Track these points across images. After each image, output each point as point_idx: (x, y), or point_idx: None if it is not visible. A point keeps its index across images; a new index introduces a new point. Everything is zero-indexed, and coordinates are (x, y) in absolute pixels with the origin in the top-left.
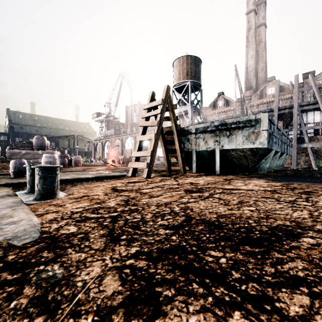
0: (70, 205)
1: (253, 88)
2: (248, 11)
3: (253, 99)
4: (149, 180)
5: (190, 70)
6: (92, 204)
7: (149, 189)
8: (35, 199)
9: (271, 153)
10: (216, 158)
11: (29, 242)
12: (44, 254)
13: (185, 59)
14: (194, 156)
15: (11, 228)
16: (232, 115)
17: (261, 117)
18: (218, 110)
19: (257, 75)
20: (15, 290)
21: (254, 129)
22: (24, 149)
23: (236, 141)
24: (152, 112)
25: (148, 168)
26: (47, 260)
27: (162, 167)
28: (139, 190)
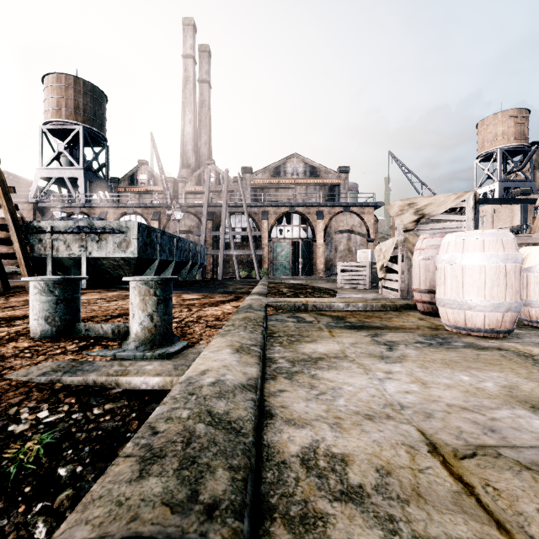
0: None
1: (191, 167)
2: (185, 53)
3: (190, 183)
4: None
5: (84, 106)
6: None
7: None
8: None
9: (156, 262)
10: (82, 268)
11: None
12: None
13: (72, 82)
14: (51, 264)
15: None
16: (153, 203)
17: (131, 225)
18: (138, 188)
19: (197, 150)
20: None
21: (126, 236)
22: None
23: (107, 248)
24: None
25: None
26: None
27: None
28: None
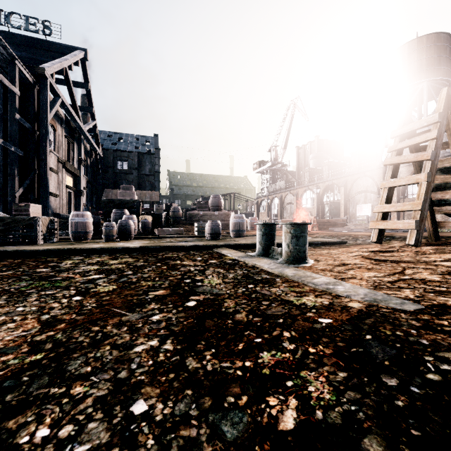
0: (353, 272)
1: None
2: None
3: None
4: (410, 250)
5: (427, 61)
6: (390, 274)
7: (449, 262)
8: (288, 262)
9: None
10: None
11: (419, 308)
12: None
13: (414, 45)
14: None
15: (344, 289)
16: None
17: None
18: None
19: None
20: None
21: None
22: (201, 210)
23: None
24: (414, 139)
25: (418, 229)
26: None
27: (388, 232)
28: (428, 262)
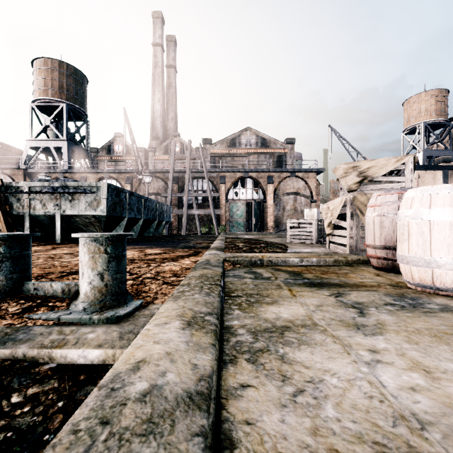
0: None
1: (160, 139)
2: (154, 42)
3: (158, 152)
4: None
5: (67, 86)
6: None
7: None
8: None
9: (125, 220)
10: (57, 225)
11: None
12: None
13: (57, 65)
14: (28, 221)
15: None
16: (126, 169)
17: (101, 186)
18: (114, 156)
19: (165, 124)
20: None
21: (96, 196)
22: None
23: (79, 206)
24: None
25: None
26: None
27: None
28: None
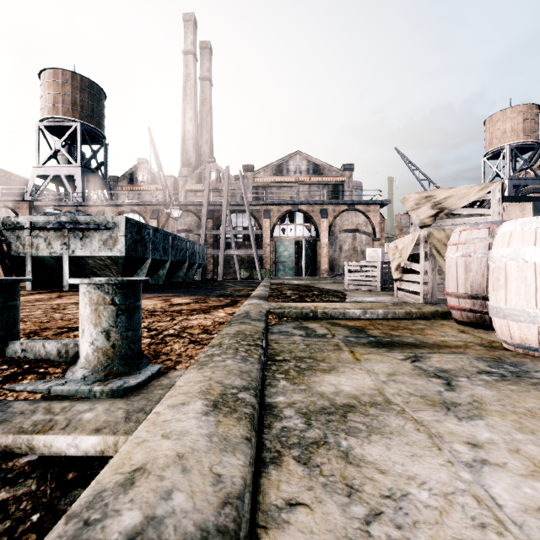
0: None
1: (192, 166)
2: (186, 50)
3: (190, 182)
4: None
5: (82, 102)
6: None
7: None
8: None
9: (148, 262)
10: (64, 268)
11: None
12: None
13: (69, 77)
14: (30, 264)
15: None
16: (152, 201)
17: (119, 220)
18: (138, 186)
19: (198, 148)
20: None
21: (112, 233)
22: None
23: (91, 245)
24: None
25: None
26: None
27: None
28: None
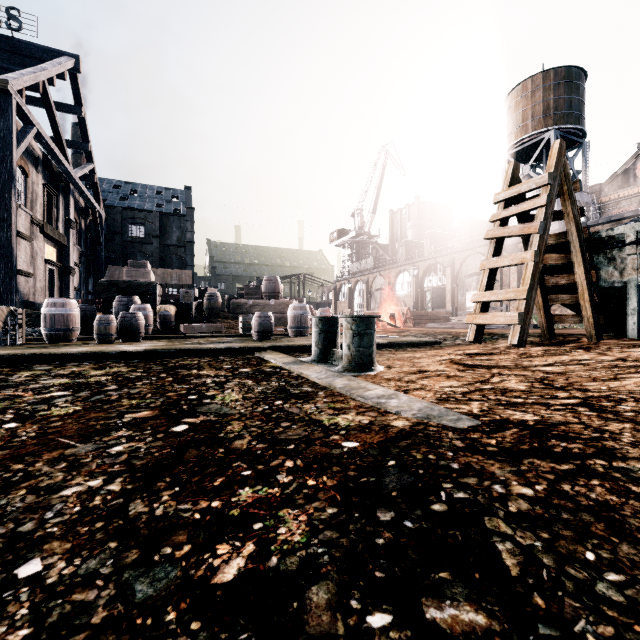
0: (426, 382)
1: None
2: None
3: None
4: (515, 352)
5: (555, 102)
6: (470, 383)
7: (552, 367)
8: (349, 369)
9: None
10: None
11: (474, 425)
12: (562, 444)
13: (539, 81)
14: (634, 298)
15: (398, 403)
16: None
17: None
18: (638, 187)
19: None
20: (610, 485)
21: None
22: (251, 298)
23: None
24: (521, 205)
25: (522, 324)
26: (588, 452)
27: (501, 329)
28: (527, 367)
